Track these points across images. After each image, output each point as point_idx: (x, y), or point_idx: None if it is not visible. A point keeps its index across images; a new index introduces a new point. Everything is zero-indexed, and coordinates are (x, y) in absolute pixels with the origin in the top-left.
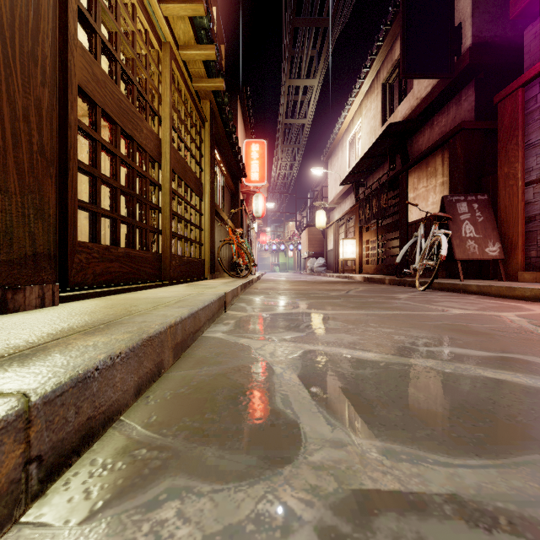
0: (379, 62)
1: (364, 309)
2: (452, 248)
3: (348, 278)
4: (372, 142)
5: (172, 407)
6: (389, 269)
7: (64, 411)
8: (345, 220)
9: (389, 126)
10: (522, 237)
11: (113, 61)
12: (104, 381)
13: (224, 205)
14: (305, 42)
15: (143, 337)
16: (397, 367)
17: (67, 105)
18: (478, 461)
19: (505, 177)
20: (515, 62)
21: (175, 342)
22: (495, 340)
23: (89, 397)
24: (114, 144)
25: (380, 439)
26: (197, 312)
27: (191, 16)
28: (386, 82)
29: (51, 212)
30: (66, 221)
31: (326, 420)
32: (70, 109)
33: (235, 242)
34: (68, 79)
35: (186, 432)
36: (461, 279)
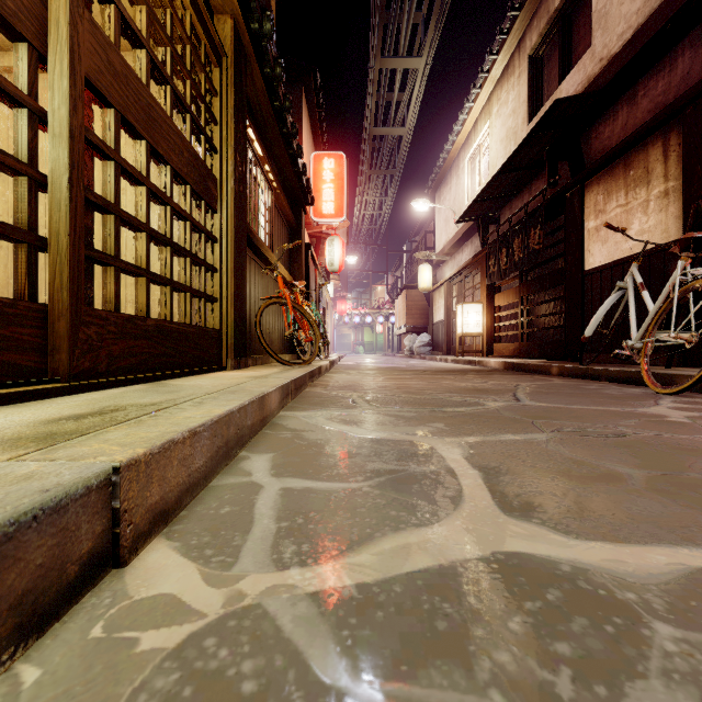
0: (524, 21)
1: None
2: None
3: (473, 363)
4: (510, 151)
5: None
6: (544, 350)
7: None
8: (463, 277)
9: (555, 106)
10: None
11: None
12: None
13: (276, 243)
14: None
15: None
16: None
17: None
18: None
19: None
20: None
21: None
22: None
23: None
24: None
25: None
26: None
27: None
28: (535, 52)
29: None
30: None
31: None
32: None
33: (290, 301)
34: None
35: None
36: None
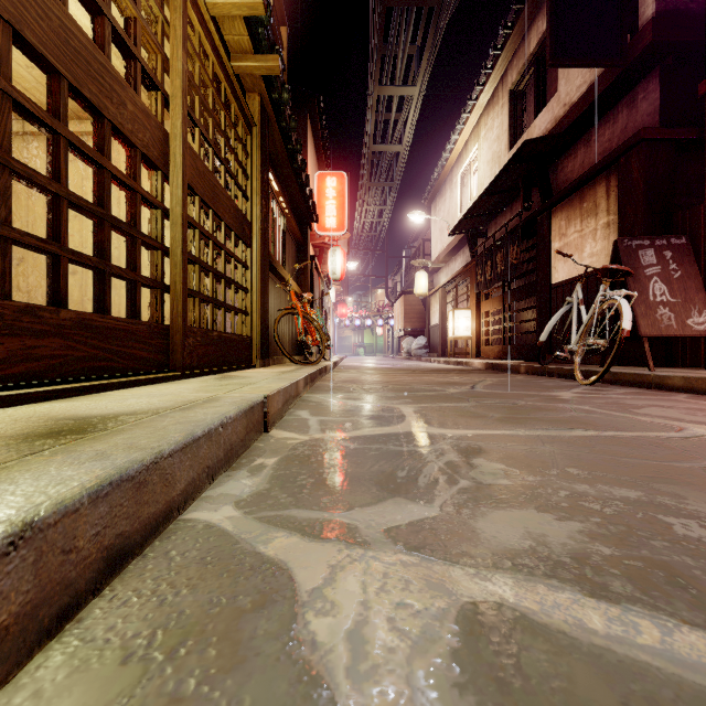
0: (505, 59)
1: (523, 424)
2: (634, 319)
3: (461, 364)
4: (495, 173)
5: None
6: (521, 352)
7: None
8: (455, 284)
9: (524, 145)
10: None
11: None
12: None
13: (286, 260)
14: (402, 32)
15: None
16: None
17: None
18: None
19: None
20: None
21: None
22: None
23: None
24: (54, 113)
25: None
26: (157, 465)
27: None
28: (515, 87)
29: None
30: None
31: None
32: None
33: (301, 312)
34: None
35: None
36: (650, 367)
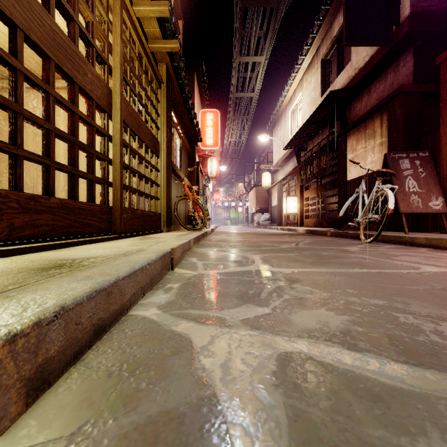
0: (319, 39)
1: (325, 265)
2: (396, 202)
3: (291, 230)
4: (312, 111)
5: None
6: (328, 222)
7: None
8: (288, 180)
9: (330, 94)
10: None
11: None
12: None
13: (182, 165)
14: (254, 22)
15: None
16: None
17: None
18: None
19: None
20: None
21: (40, 361)
22: None
23: None
24: (46, 81)
25: None
26: (116, 284)
27: None
28: (325, 57)
29: None
30: None
31: None
32: None
33: (191, 198)
34: None
35: None
36: (406, 232)
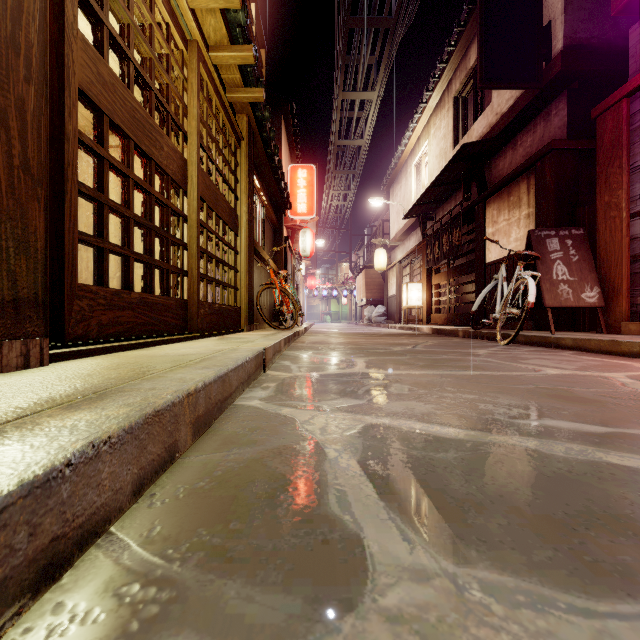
0: (450, 70)
1: (436, 368)
2: (541, 293)
3: (413, 329)
4: (442, 166)
5: (185, 511)
6: (463, 319)
7: (7, 535)
8: (409, 261)
9: (463, 147)
10: (627, 280)
11: (125, 60)
12: (81, 481)
13: (265, 242)
14: (362, 47)
15: (146, 413)
16: (490, 449)
17: (64, 112)
18: (634, 607)
19: (606, 207)
20: (616, 69)
21: (196, 416)
22: (610, 410)
23: (55, 508)
24: (126, 164)
25: (481, 565)
26: (227, 374)
27: (223, 9)
28: (458, 95)
29: (39, 245)
30: (62, 258)
31: (402, 533)
32: (67, 116)
33: (278, 286)
34: (65, 79)
35: (200, 554)
36: (552, 331)
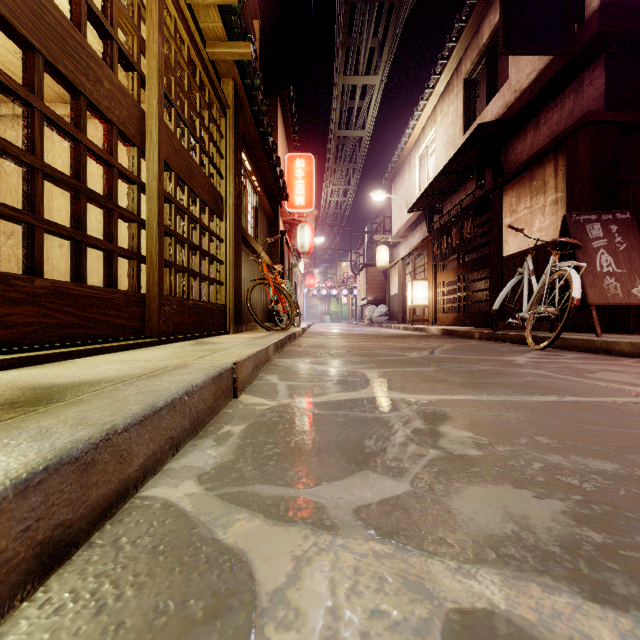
0: (460, 50)
1: (485, 389)
2: (583, 288)
3: (419, 330)
4: (450, 155)
5: None
6: (474, 319)
7: None
8: (414, 257)
9: (478, 128)
10: None
11: None
12: None
13: (259, 234)
14: (365, 25)
15: None
16: None
17: None
18: None
19: None
20: None
21: None
22: None
23: None
24: (28, 86)
25: None
26: (109, 442)
27: None
28: (469, 76)
29: None
30: None
31: None
32: None
33: (272, 282)
34: None
35: None
36: (597, 334)
